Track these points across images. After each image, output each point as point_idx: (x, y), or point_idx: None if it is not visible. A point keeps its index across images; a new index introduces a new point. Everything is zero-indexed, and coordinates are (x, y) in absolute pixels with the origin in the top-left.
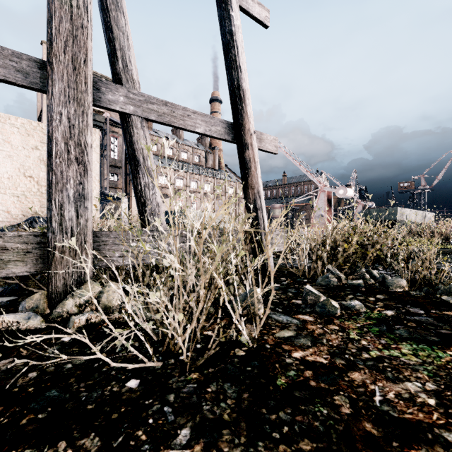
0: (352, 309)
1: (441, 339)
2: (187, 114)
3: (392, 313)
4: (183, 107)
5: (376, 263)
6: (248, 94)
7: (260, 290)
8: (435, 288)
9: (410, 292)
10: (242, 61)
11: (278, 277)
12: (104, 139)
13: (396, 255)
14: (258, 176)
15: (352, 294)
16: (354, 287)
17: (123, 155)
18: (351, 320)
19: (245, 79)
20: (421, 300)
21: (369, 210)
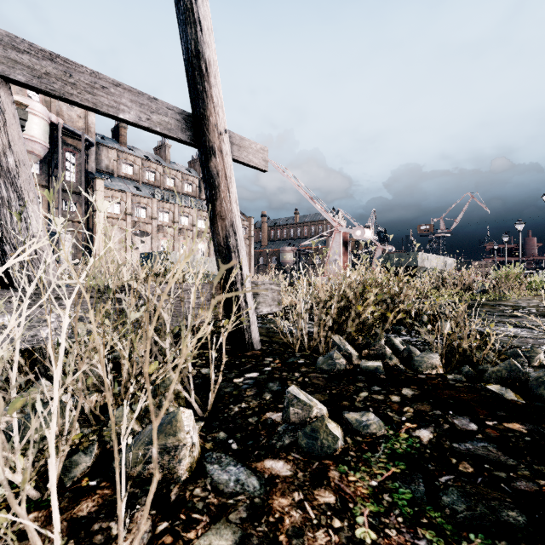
0: (363, 433)
1: (527, 516)
2: (101, 85)
3: (429, 437)
4: (93, 71)
5: (398, 324)
6: (214, 68)
7: (211, 397)
8: (478, 368)
9: (447, 377)
10: (204, 13)
11: (262, 355)
12: (54, 153)
13: (422, 313)
14: (231, 201)
15: (367, 390)
16: (369, 373)
17: (83, 177)
18: (361, 466)
19: (209, 44)
20: (466, 396)
21: (388, 255)
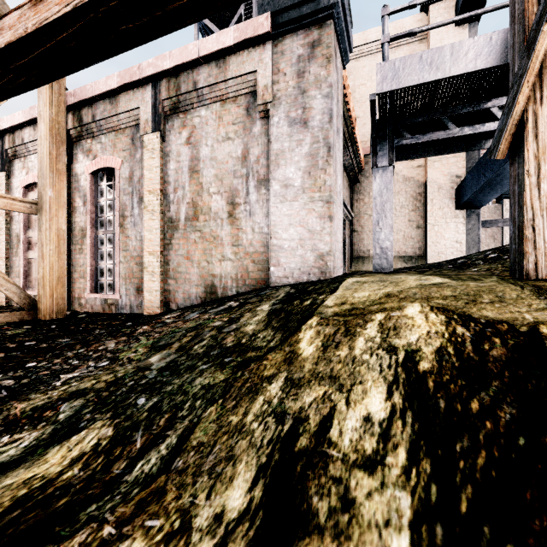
0: None
1: None
2: None
3: None
4: None
5: None
6: None
7: None
8: None
9: None
10: None
11: None
12: None
13: None
14: None
15: None
16: None
17: None
18: None
19: None
20: None
21: None
